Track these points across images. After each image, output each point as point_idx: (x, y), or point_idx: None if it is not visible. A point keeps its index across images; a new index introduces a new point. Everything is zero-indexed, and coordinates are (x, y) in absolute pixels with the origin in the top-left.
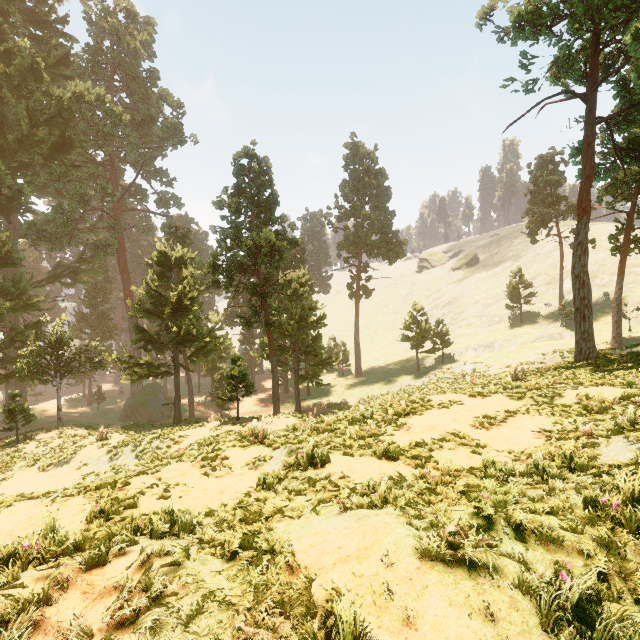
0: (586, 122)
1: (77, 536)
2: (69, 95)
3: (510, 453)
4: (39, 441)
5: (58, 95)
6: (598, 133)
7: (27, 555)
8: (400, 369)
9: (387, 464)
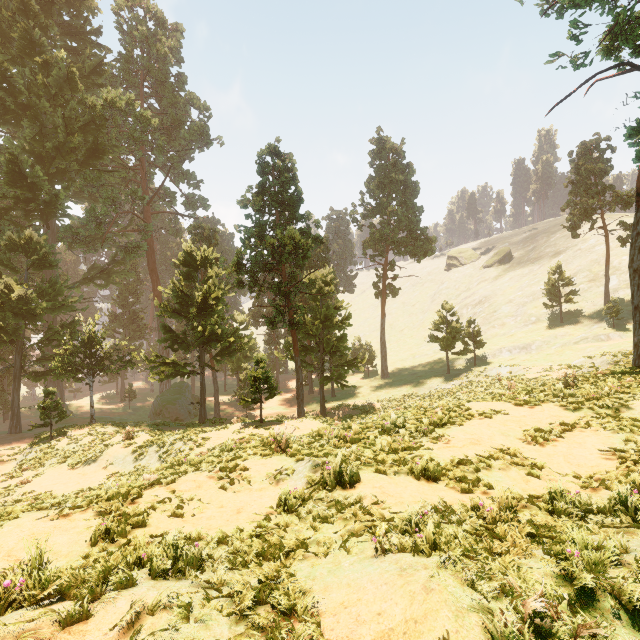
0: None
1: (61, 577)
2: (102, 102)
3: (576, 478)
4: (71, 438)
5: (91, 103)
6: None
7: (7, 594)
8: (429, 371)
9: (427, 486)
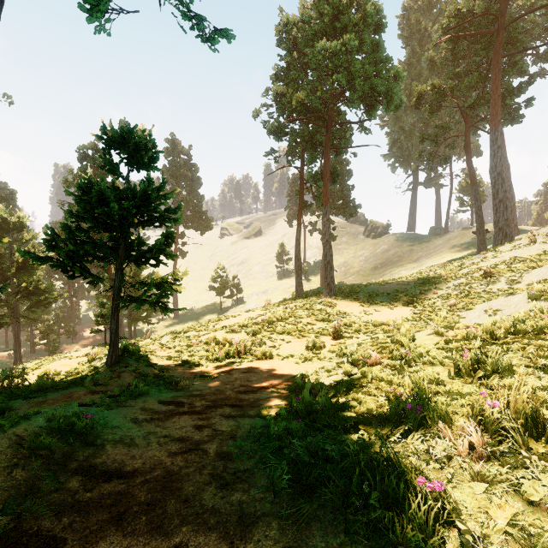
0: (300, 182)
1: None
2: None
3: None
4: None
5: None
6: (304, 188)
7: None
8: (208, 310)
9: None
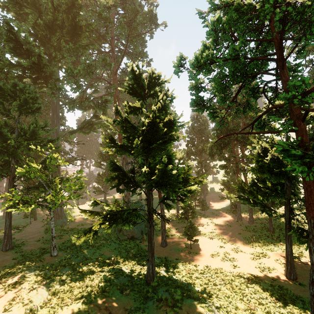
0: None
1: None
2: None
3: None
4: None
5: None
6: None
7: None
8: None
9: None
